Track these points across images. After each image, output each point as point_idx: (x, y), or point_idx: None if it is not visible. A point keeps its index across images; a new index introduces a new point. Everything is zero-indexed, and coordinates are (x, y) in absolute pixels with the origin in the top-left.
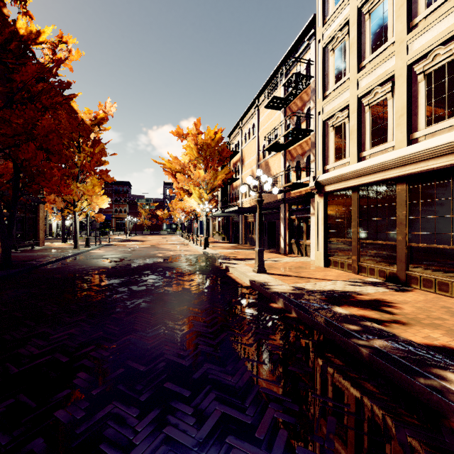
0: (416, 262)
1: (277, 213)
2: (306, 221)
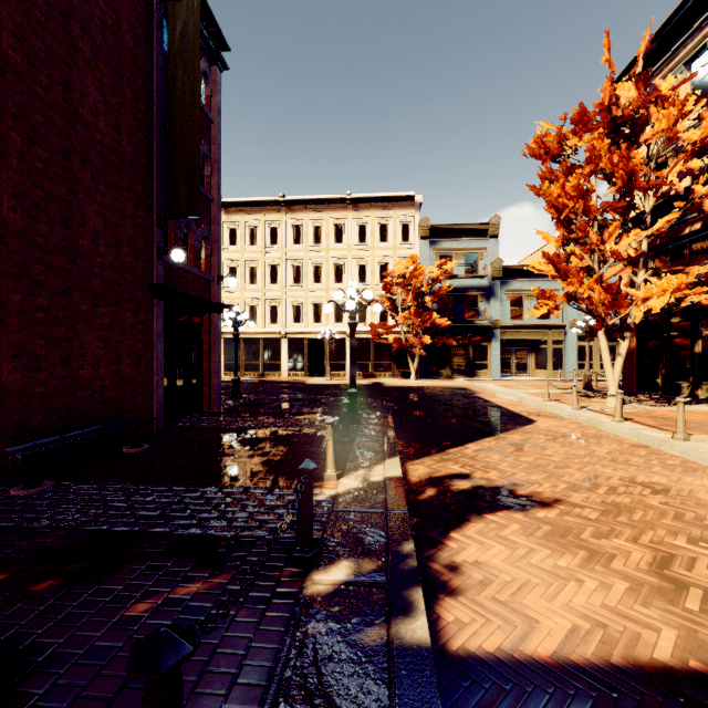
0: (267, 368)
1: None
2: None
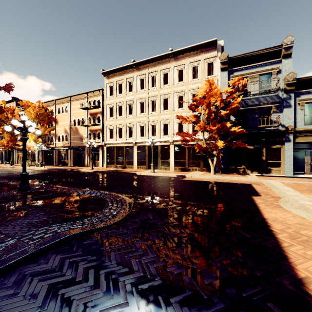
0: (127, 163)
1: (83, 151)
2: (98, 154)
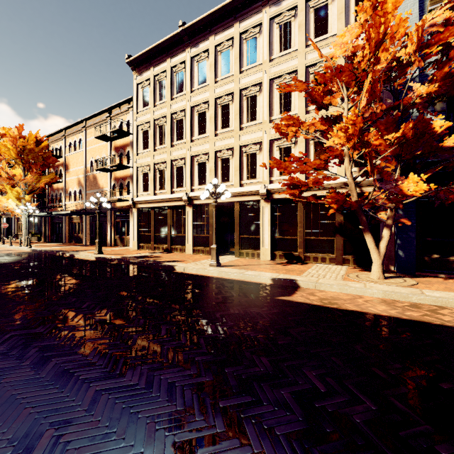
0: (174, 241)
1: (104, 217)
2: (127, 223)
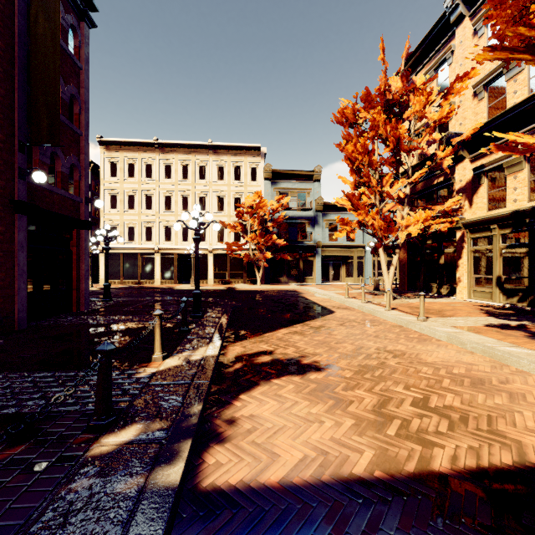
0: (143, 277)
1: None
2: None
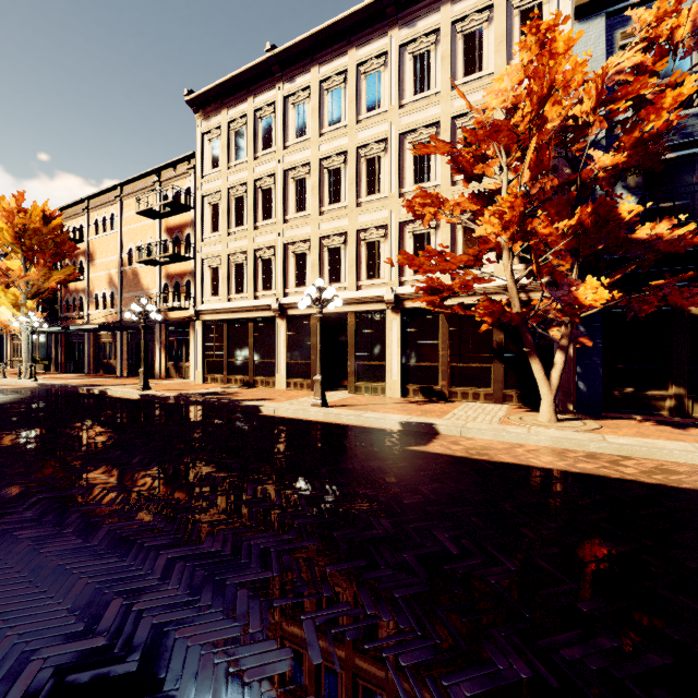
0: (258, 371)
1: (151, 334)
2: (186, 344)
